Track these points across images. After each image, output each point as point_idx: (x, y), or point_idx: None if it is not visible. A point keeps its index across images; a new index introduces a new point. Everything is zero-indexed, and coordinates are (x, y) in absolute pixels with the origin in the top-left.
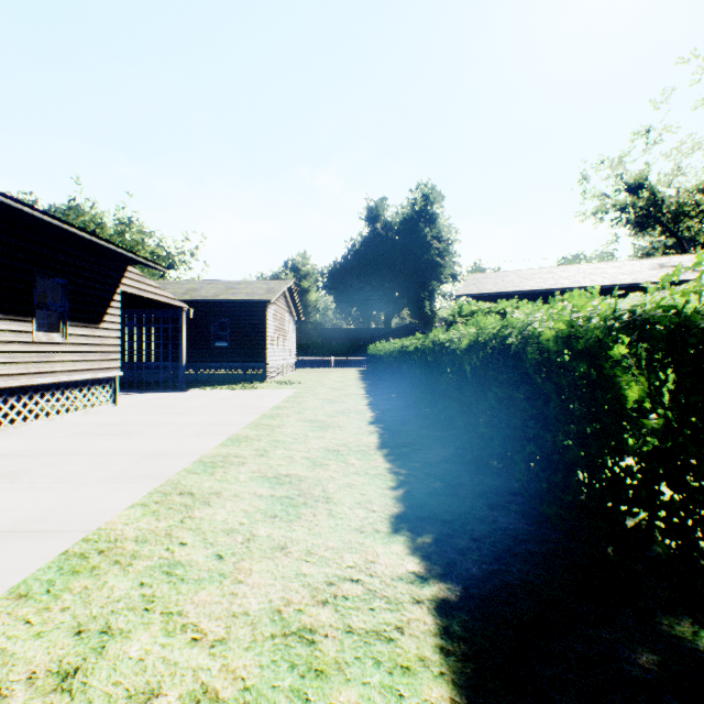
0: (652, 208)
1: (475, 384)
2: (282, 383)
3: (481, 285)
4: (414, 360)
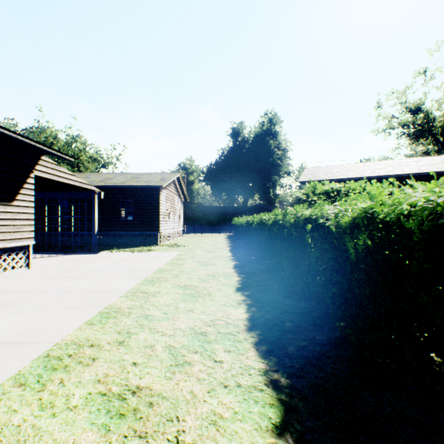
0: (427, 124)
1: (371, 271)
2: (170, 246)
3: (315, 175)
4: (273, 232)
